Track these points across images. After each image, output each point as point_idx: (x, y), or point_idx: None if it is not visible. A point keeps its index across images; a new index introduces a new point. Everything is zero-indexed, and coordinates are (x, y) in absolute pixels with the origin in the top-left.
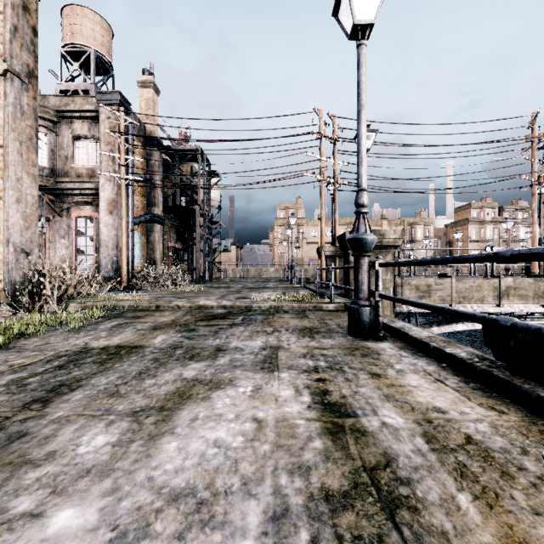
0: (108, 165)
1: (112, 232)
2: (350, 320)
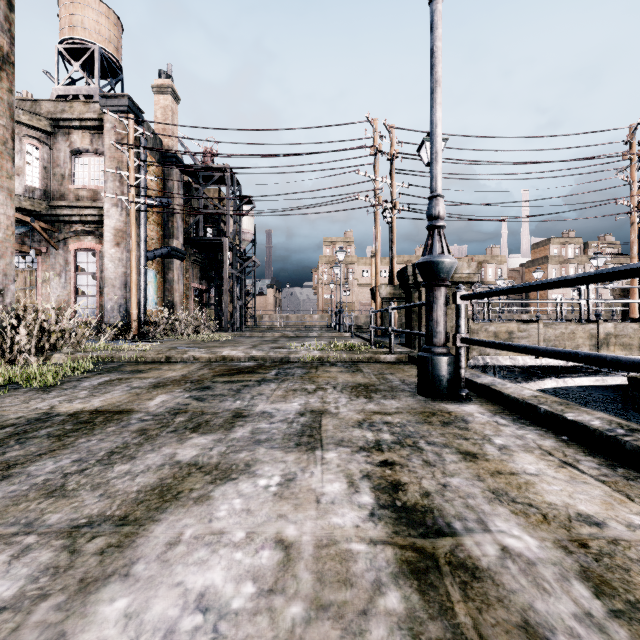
0: (114, 186)
1: (119, 268)
2: (421, 374)
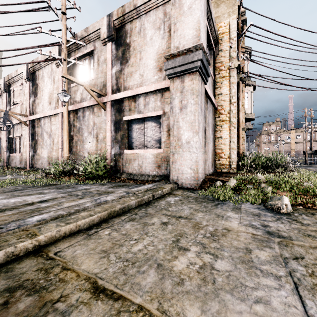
0: None
1: None
2: None
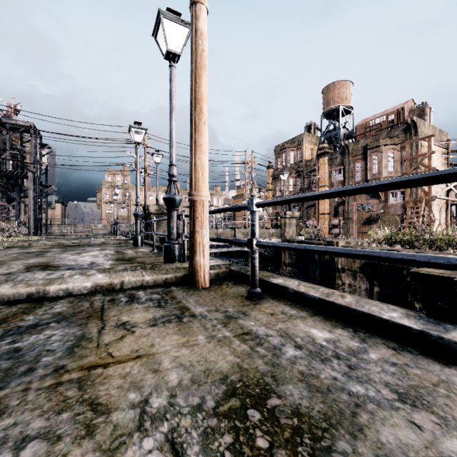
0: None
1: None
2: (134, 241)
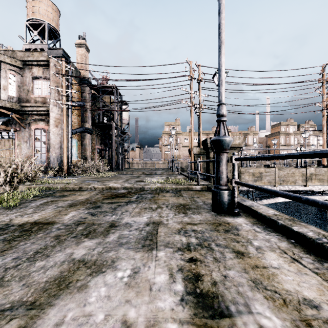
0: (55, 95)
1: (57, 138)
2: (213, 200)
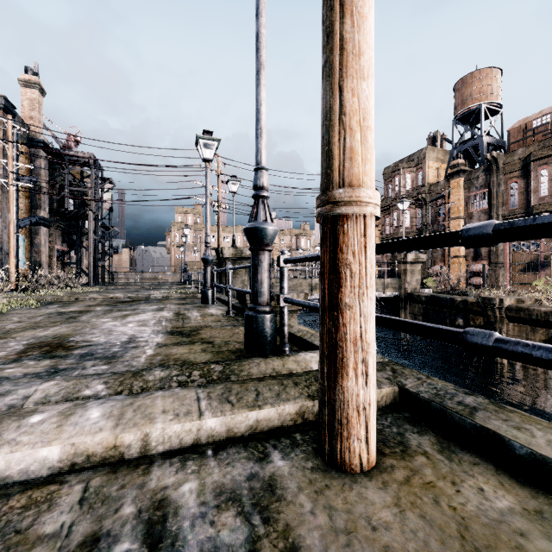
0: None
1: None
2: (202, 297)
